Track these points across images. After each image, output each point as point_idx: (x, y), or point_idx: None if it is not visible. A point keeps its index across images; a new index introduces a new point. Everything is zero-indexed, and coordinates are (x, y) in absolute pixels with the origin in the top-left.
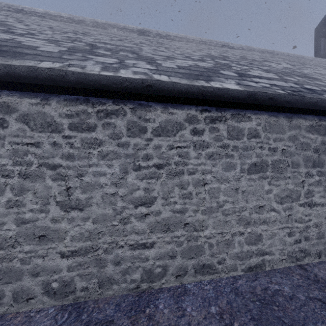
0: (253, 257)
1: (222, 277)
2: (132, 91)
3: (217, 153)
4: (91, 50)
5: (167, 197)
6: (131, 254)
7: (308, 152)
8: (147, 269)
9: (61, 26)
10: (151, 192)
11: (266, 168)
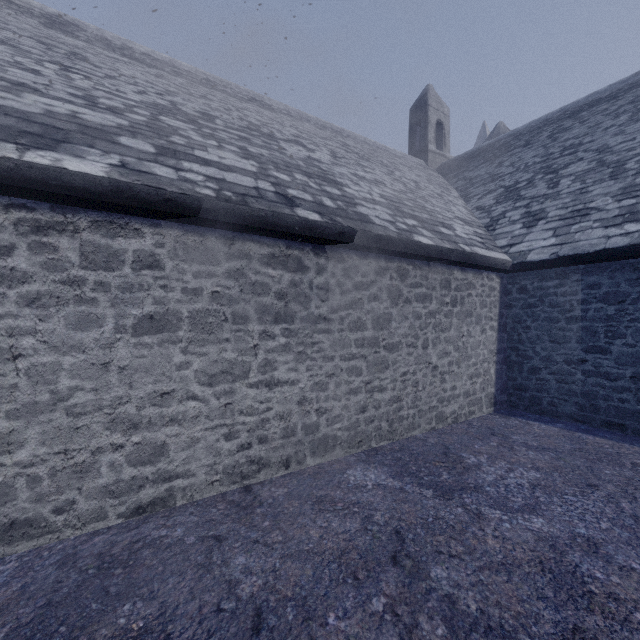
0: (148, 488)
1: (68, 537)
2: None
3: (53, 294)
4: None
5: None
6: None
7: (267, 297)
8: None
9: None
10: None
11: (178, 324)
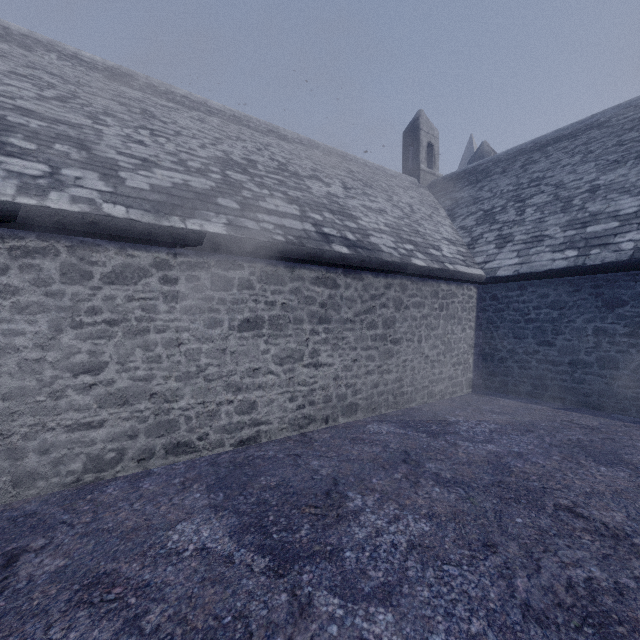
0: (246, 429)
1: (205, 456)
2: (67, 228)
3: (198, 306)
4: None
5: (124, 362)
6: (67, 439)
7: (314, 306)
8: (94, 456)
9: None
10: (99, 356)
11: (262, 325)
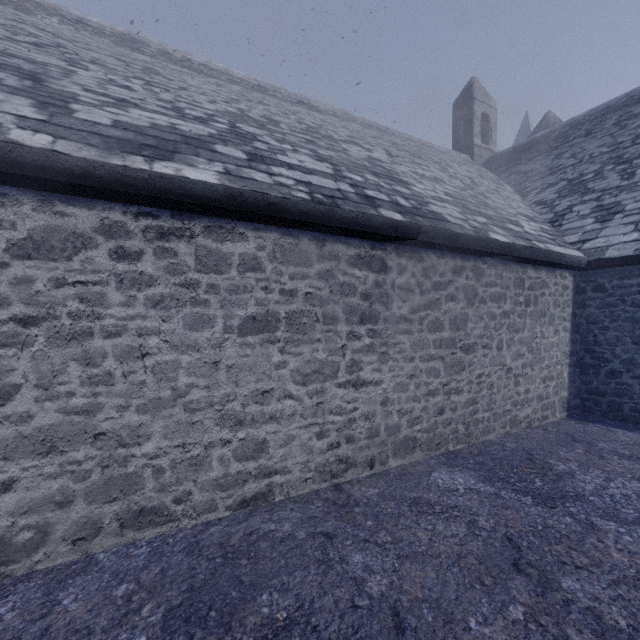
0: (251, 483)
1: (185, 527)
2: None
3: (174, 296)
4: None
5: (49, 385)
6: None
7: (353, 298)
8: None
9: None
10: (4, 376)
11: (276, 324)
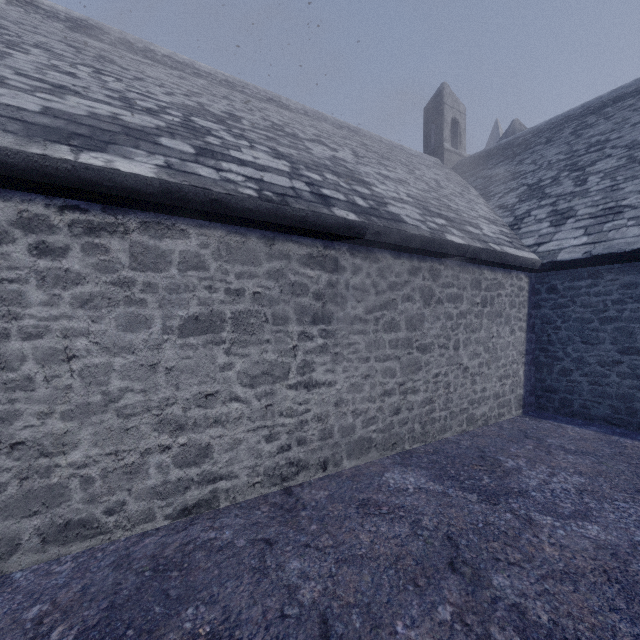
0: (193, 489)
1: (118, 539)
2: None
3: (105, 295)
4: None
5: None
6: None
7: (305, 298)
8: None
9: None
10: None
11: (221, 325)
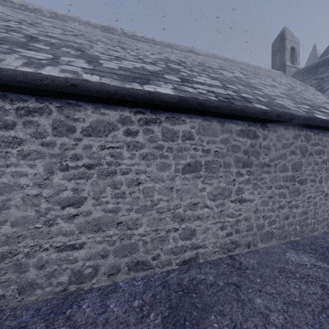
0: (188, 251)
1: (157, 272)
2: (54, 90)
3: (152, 153)
4: (27, 43)
5: (98, 197)
6: (57, 257)
7: (239, 153)
8: (76, 271)
9: (7, 13)
10: (80, 193)
11: (200, 168)
